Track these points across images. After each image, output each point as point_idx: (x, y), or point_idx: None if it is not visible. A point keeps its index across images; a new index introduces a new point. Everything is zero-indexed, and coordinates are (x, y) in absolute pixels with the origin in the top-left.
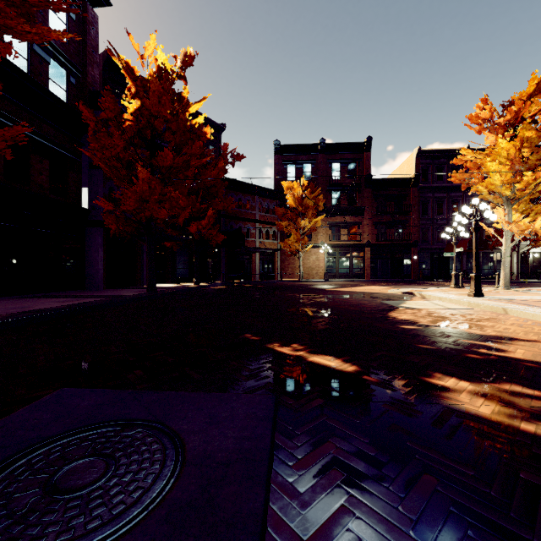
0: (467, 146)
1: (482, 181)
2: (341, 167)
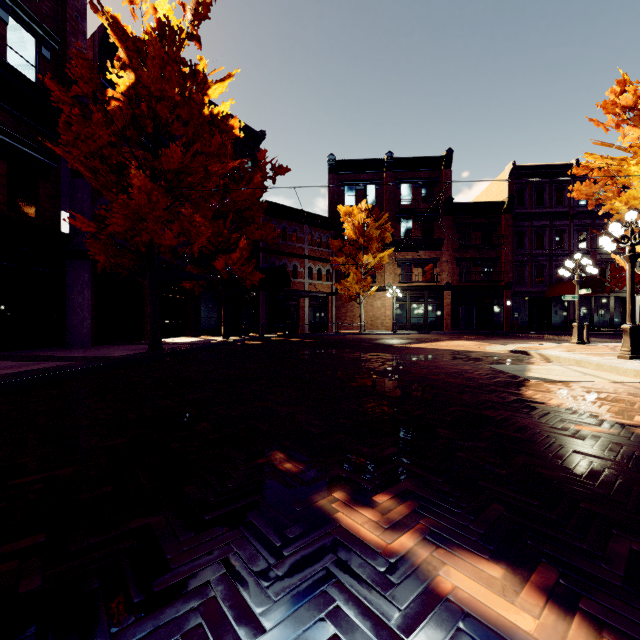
0: (576, 161)
1: (618, 195)
2: (414, 189)
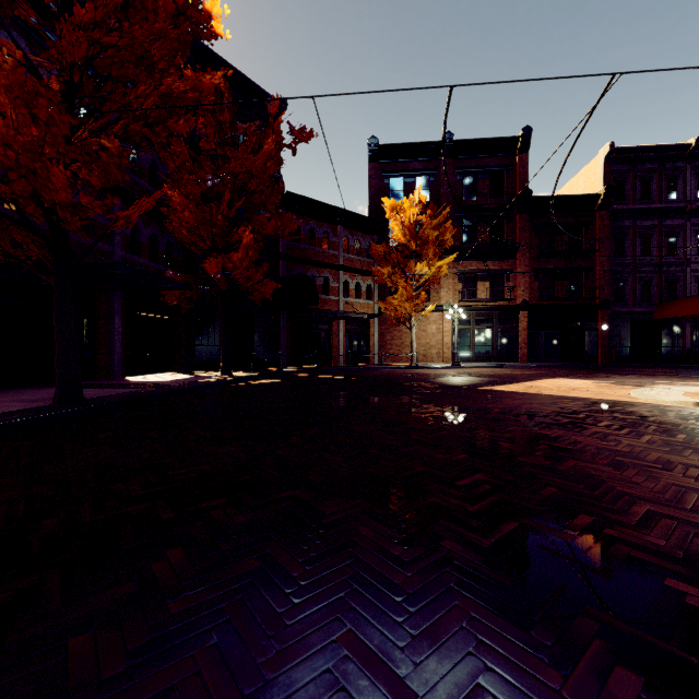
0: (696, 139)
1: None
2: (479, 180)
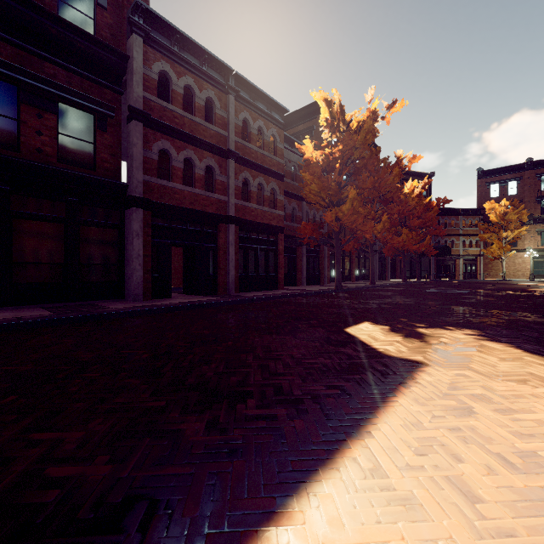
0: None
1: None
2: None
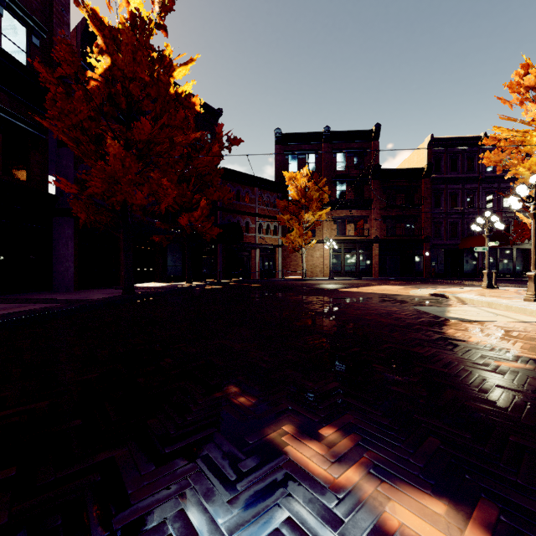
0: (484, 133)
1: (522, 162)
2: (347, 157)
